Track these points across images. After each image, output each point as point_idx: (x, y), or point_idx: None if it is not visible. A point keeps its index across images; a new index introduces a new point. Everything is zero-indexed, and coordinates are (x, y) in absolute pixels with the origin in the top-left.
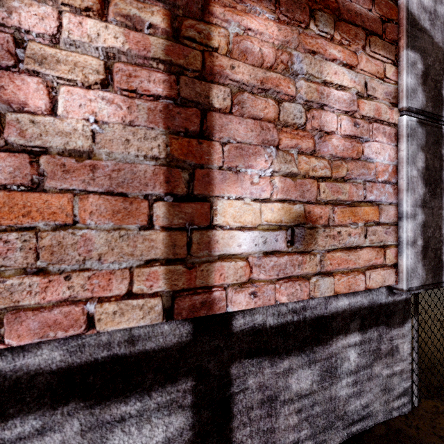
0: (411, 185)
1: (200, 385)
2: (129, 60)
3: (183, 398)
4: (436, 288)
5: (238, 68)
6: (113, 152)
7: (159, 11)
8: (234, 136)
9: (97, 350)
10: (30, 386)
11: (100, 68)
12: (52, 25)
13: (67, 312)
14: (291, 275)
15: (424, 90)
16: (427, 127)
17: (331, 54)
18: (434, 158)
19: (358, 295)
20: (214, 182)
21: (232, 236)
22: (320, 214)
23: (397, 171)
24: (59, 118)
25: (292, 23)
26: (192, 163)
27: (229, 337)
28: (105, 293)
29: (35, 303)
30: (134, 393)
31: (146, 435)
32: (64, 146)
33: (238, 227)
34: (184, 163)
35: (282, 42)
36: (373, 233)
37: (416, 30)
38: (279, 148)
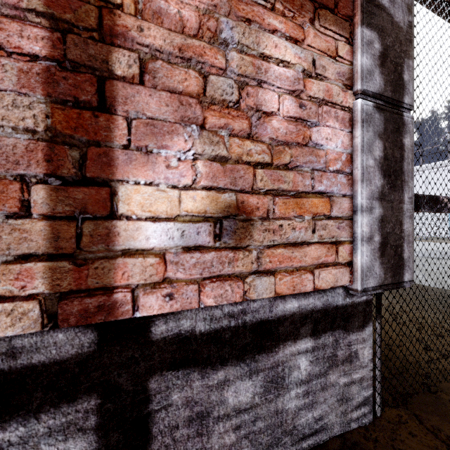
0: (366, 176)
1: (108, 403)
2: None
3: (84, 419)
4: (396, 288)
5: (149, 31)
6: None
7: None
8: (144, 110)
9: None
10: None
11: None
12: None
13: None
14: (219, 274)
15: (383, 73)
16: (385, 114)
17: (272, 25)
18: (394, 147)
19: (310, 296)
20: (116, 164)
21: (140, 228)
22: (257, 204)
23: (352, 160)
24: None
25: None
26: (85, 140)
27: (147, 346)
28: None
29: None
30: (16, 416)
31: None
32: None
33: (150, 218)
34: (74, 139)
35: (207, 6)
36: (323, 228)
37: (373, 6)
38: (204, 127)
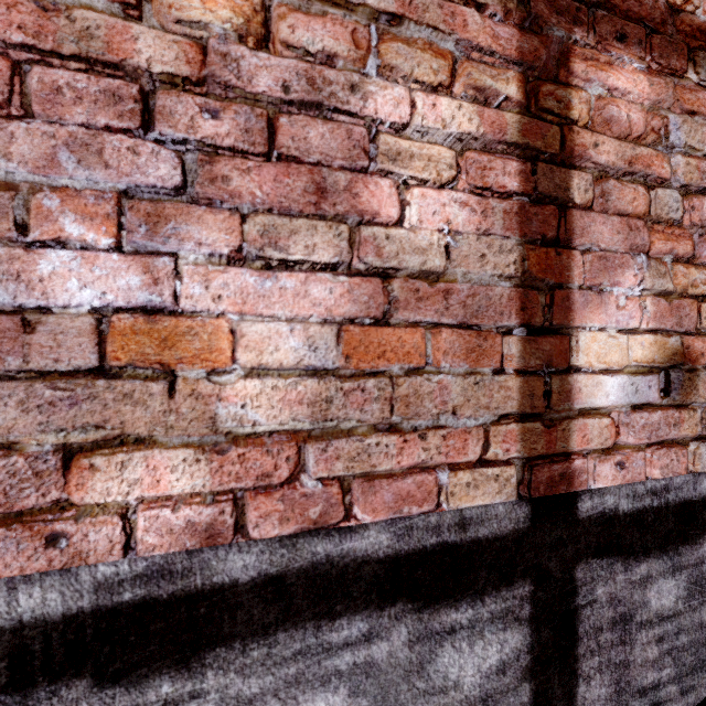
0: None
1: (540, 591)
2: (480, 146)
3: (520, 608)
4: None
5: (601, 145)
6: (464, 271)
7: (512, 76)
8: (597, 241)
9: (425, 535)
10: (357, 577)
11: (450, 160)
12: (402, 109)
13: (417, 482)
14: (664, 439)
15: None
16: None
17: None
18: None
19: None
20: (573, 307)
21: (594, 383)
22: (700, 349)
23: None
24: (409, 229)
25: (666, 73)
26: (549, 281)
27: (574, 526)
28: (455, 459)
29: (385, 469)
30: (466, 595)
31: (478, 654)
32: (414, 266)
33: (602, 370)
34: (539, 282)
35: (653, 102)
36: None
37: None
38: (649, 255)
